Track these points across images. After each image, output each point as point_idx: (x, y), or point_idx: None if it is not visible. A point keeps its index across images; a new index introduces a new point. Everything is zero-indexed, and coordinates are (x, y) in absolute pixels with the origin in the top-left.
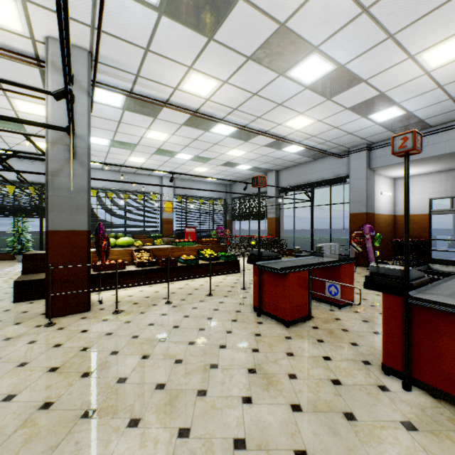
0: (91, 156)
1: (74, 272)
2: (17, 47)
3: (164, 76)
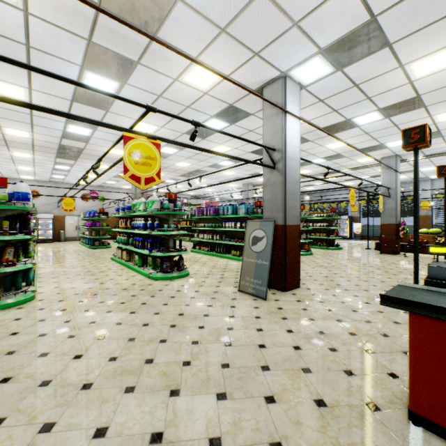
0: (430, 174)
1: (389, 239)
2: (373, 162)
3: (434, 147)
